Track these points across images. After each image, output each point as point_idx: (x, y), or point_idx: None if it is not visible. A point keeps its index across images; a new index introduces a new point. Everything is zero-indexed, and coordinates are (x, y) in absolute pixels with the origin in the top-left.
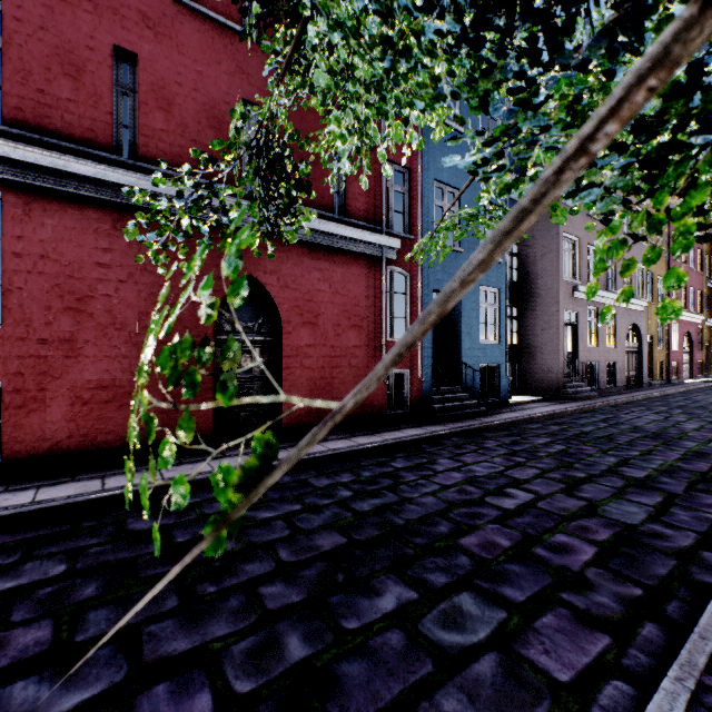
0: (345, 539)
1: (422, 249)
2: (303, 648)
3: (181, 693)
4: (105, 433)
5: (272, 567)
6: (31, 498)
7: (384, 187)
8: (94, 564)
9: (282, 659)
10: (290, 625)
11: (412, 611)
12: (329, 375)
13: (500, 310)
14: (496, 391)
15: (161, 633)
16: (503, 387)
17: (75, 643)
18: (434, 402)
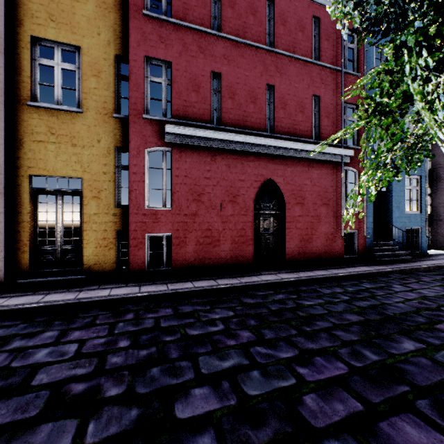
0: (361, 317)
1: (365, 154)
2: (374, 356)
3: (329, 361)
4: (208, 259)
5: (331, 324)
6: (193, 285)
7: (342, 119)
8: (244, 313)
9: (367, 358)
10: (361, 347)
11: (426, 351)
12: (310, 233)
13: (420, 191)
14: (417, 245)
15: (300, 341)
16: (423, 243)
17: (266, 339)
18: (374, 251)
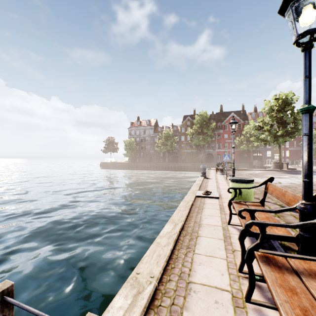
0: None
1: None
2: None
3: None
4: None
5: None
6: None
7: None
8: None
9: None
10: None
11: None
12: None
13: None
14: None
15: None
16: None
17: None
18: None
